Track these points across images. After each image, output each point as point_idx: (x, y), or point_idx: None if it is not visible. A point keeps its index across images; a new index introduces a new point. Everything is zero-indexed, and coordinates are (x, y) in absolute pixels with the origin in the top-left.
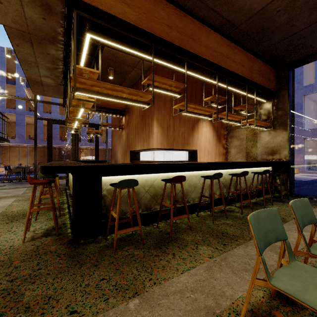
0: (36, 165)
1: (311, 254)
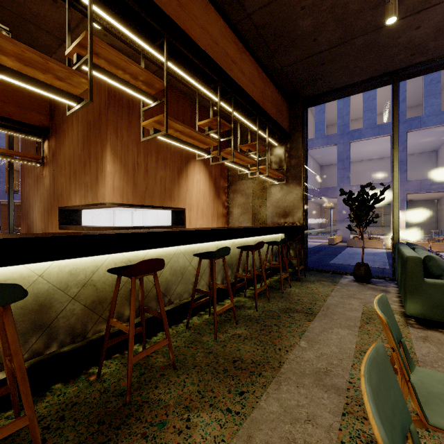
0: None
1: (431, 427)
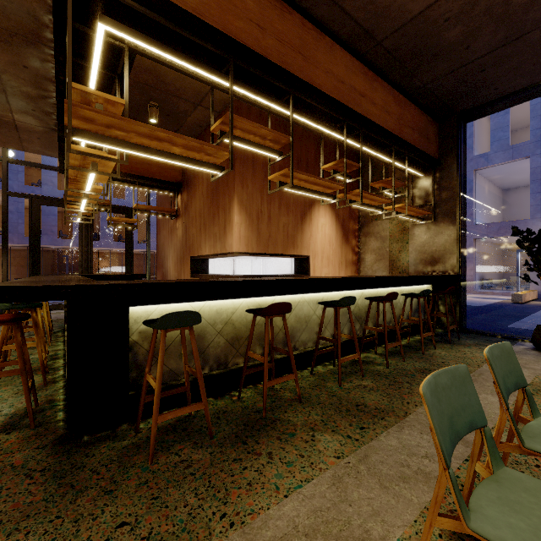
0: None
1: (525, 450)
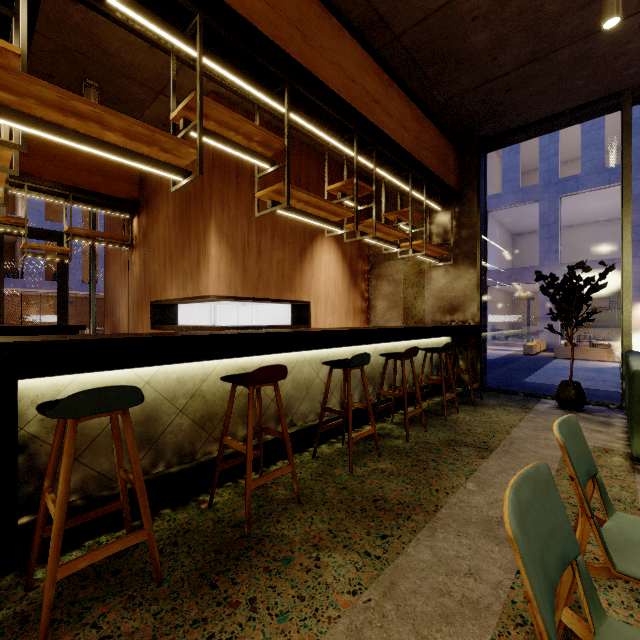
0: None
1: (618, 575)
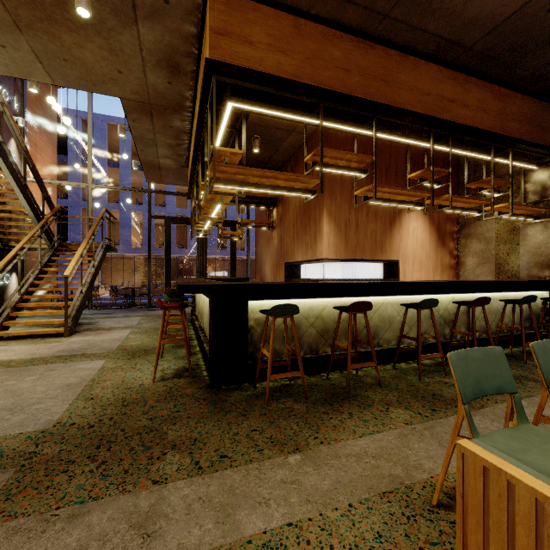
0: (150, 285)
1: None
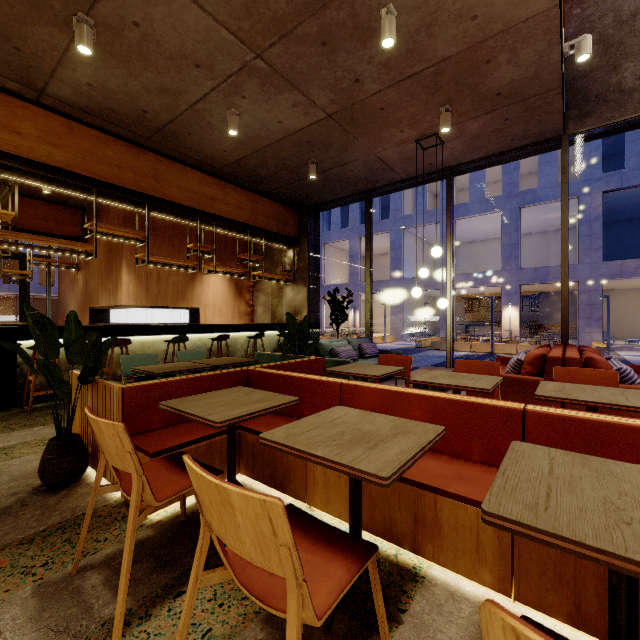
0: None
1: None
